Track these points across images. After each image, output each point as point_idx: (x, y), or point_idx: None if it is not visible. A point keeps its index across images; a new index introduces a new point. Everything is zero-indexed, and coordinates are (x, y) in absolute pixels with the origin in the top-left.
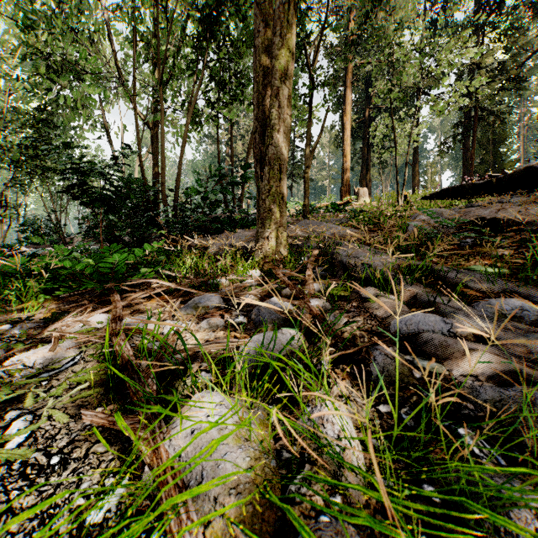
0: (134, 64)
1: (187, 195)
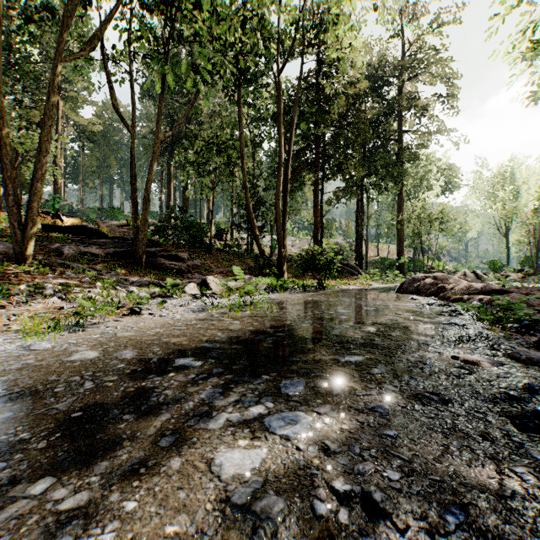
0: None
1: None
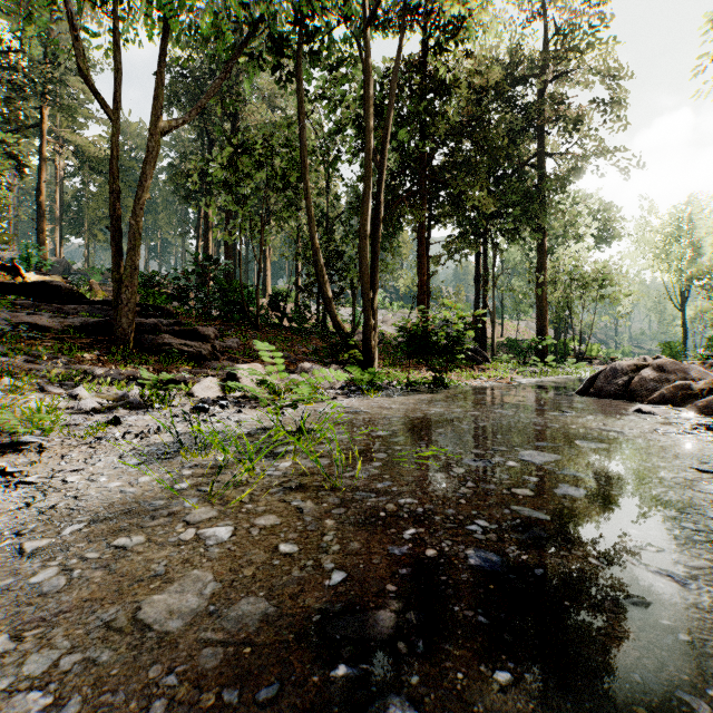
0: None
1: None
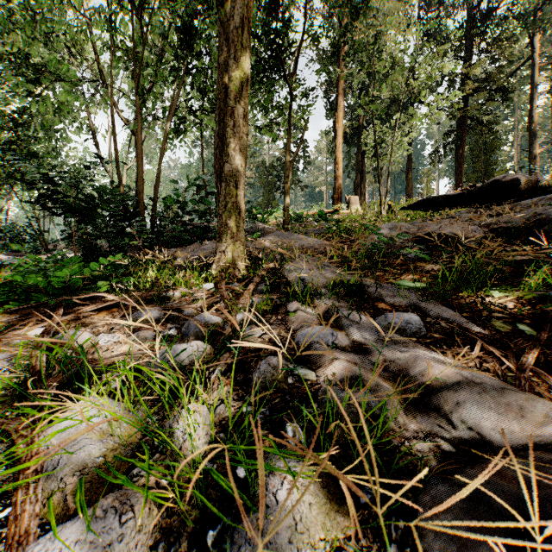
0: (111, 72)
1: (165, 204)
